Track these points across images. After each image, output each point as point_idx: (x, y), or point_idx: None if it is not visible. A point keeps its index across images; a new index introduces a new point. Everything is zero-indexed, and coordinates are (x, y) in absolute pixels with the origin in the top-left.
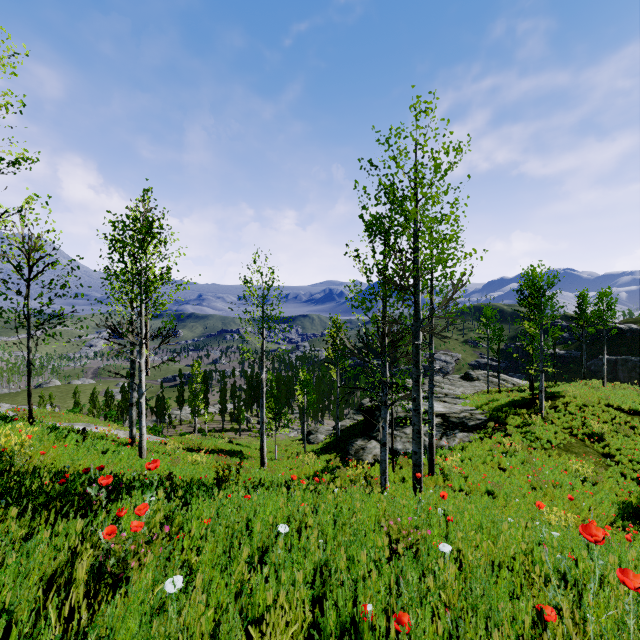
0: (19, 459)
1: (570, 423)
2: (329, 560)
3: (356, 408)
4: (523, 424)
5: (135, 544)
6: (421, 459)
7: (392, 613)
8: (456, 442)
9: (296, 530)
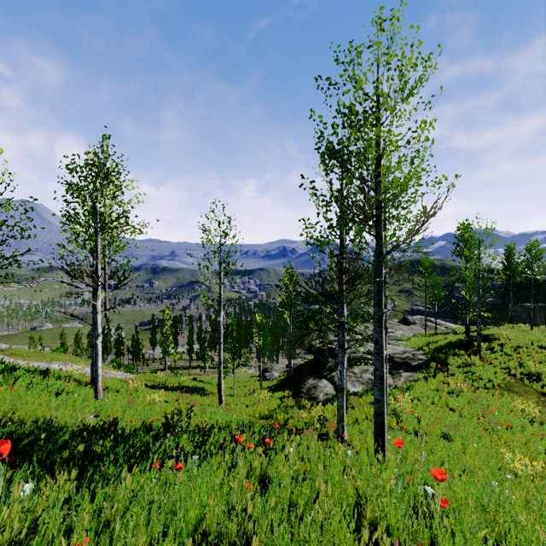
0: None
1: (507, 363)
2: None
3: (306, 348)
4: (464, 364)
5: None
6: (384, 407)
7: None
8: (402, 381)
9: (233, 540)
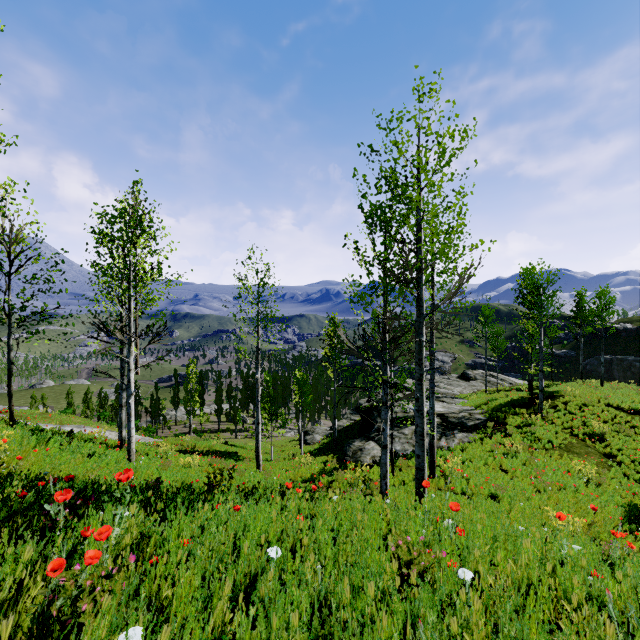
0: None
1: (570, 423)
2: (329, 590)
3: (353, 408)
4: (523, 424)
5: (91, 578)
6: (424, 463)
7: None
8: (455, 443)
9: (290, 548)
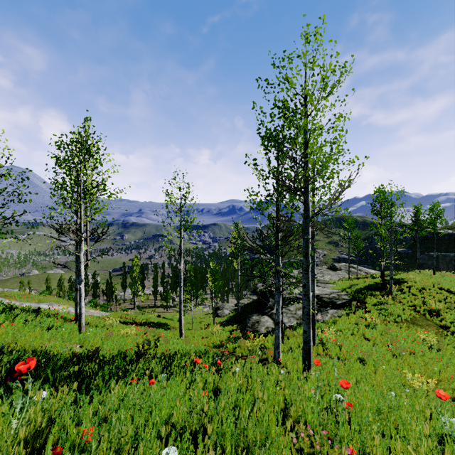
0: None
1: (413, 302)
2: None
3: (252, 290)
4: (378, 303)
5: None
6: (310, 337)
7: None
8: (328, 317)
9: (194, 430)
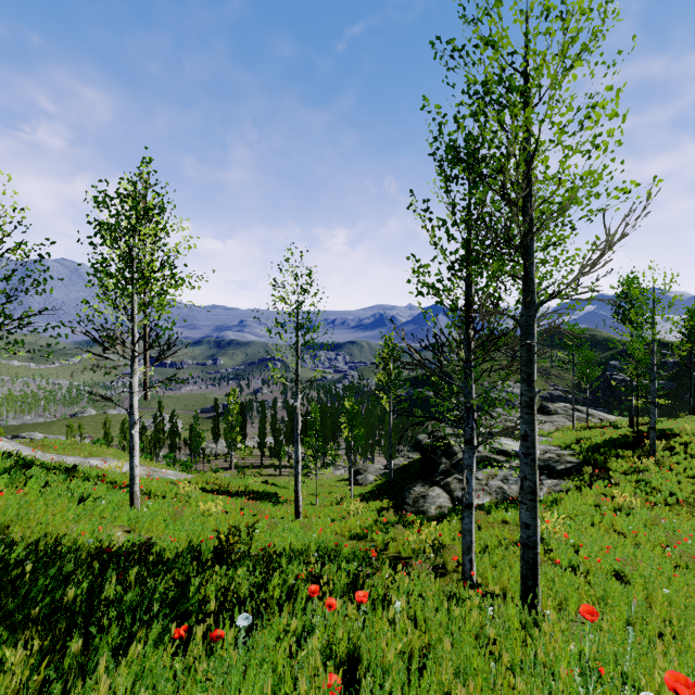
0: None
1: None
2: None
3: (411, 445)
4: (632, 470)
5: None
6: (537, 536)
7: None
8: (544, 491)
9: None
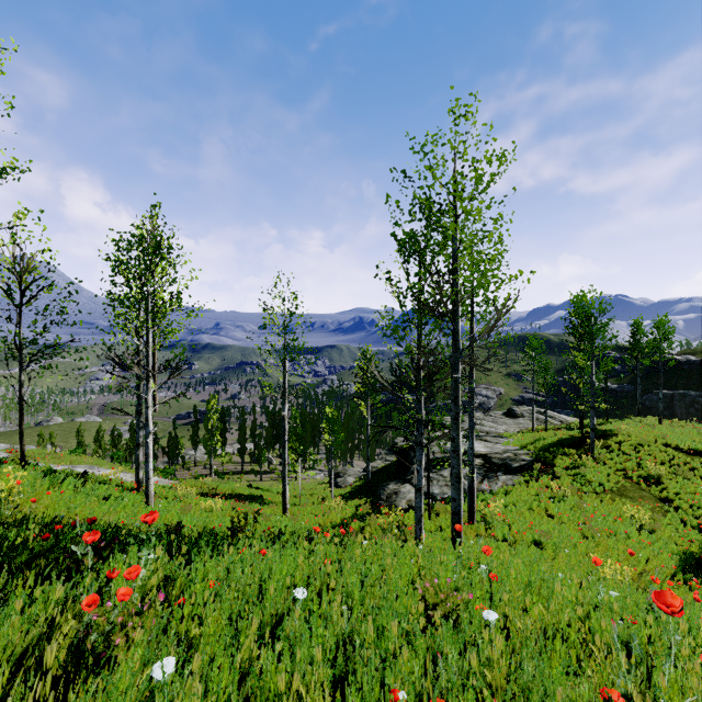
0: (6, 508)
1: (624, 464)
2: (354, 631)
3: (389, 448)
4: (572, 466)
5: (123, 615)
6: (461, 506)
7: (428, 699)
8: (499, 486)
9: (317, 592)
